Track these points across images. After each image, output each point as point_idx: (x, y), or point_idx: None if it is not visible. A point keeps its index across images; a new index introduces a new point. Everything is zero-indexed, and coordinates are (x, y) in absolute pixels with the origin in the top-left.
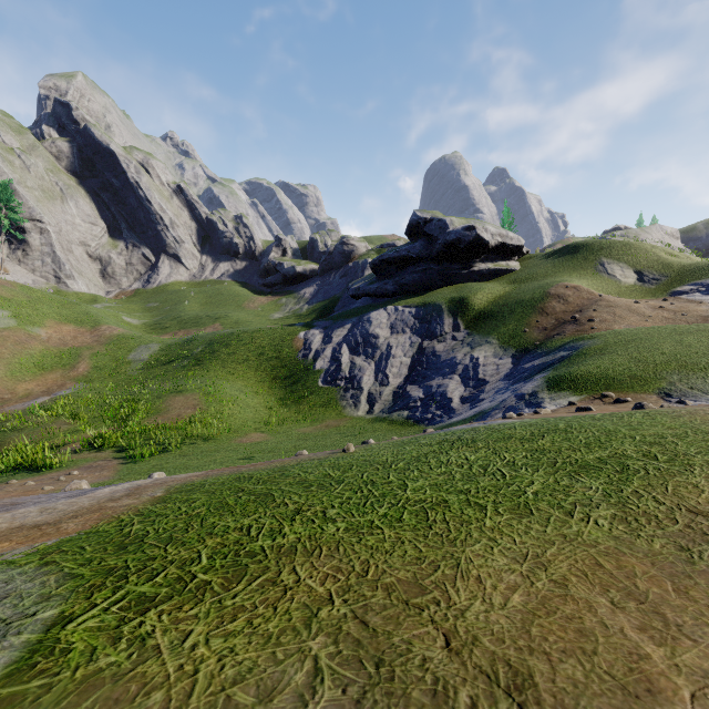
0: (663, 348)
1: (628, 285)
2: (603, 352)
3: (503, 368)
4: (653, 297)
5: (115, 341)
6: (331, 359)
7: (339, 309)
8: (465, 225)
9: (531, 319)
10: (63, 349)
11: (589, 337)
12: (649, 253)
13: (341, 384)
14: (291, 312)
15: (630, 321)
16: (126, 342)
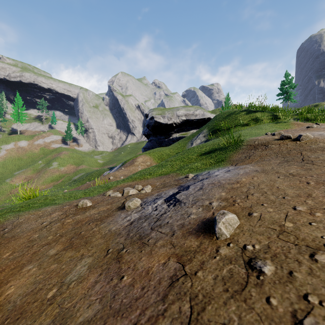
0: None
1: None
2: None
3: None
4: None
5: (77, 171)
6: None
7: None
8: (150, 117)
9: None
10: (63, 174)
11: None
12: (236, 120)
13: None
14: None
15: None
16: (79, 172)
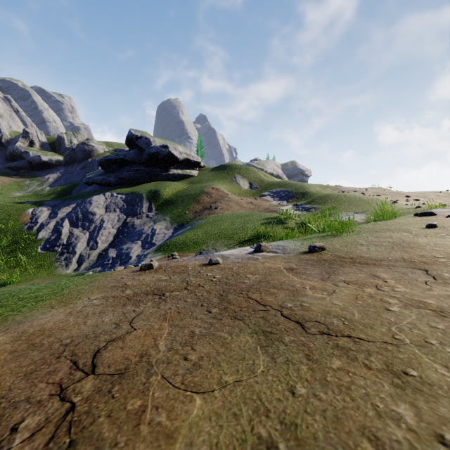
0: (223, 225)
1: (245, 189)
2: (199, 227)
3: (167, 236)
4: (253, 197)
5: None
6: (53, 230)
7: (76, 192)
8: (162, 144)
9: (191, 206)
10: None
11: (205, 218)
12: (256, 174)
13: (58, 250)
14: (33, 192)
15: (234, 209)
16: None
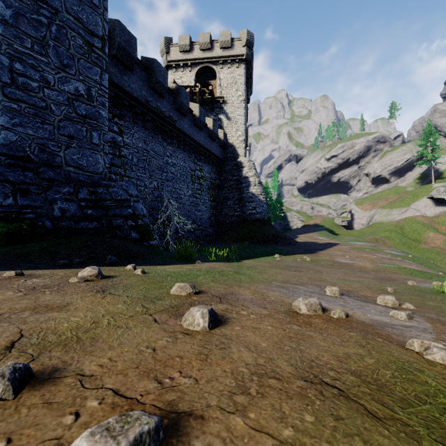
0: None
1: None
2: None
3: None
4: None
5: None
6: None
7: None
8: None
9: None
10: None
11: None
12: None
13: None
14: None
15: None
16: None
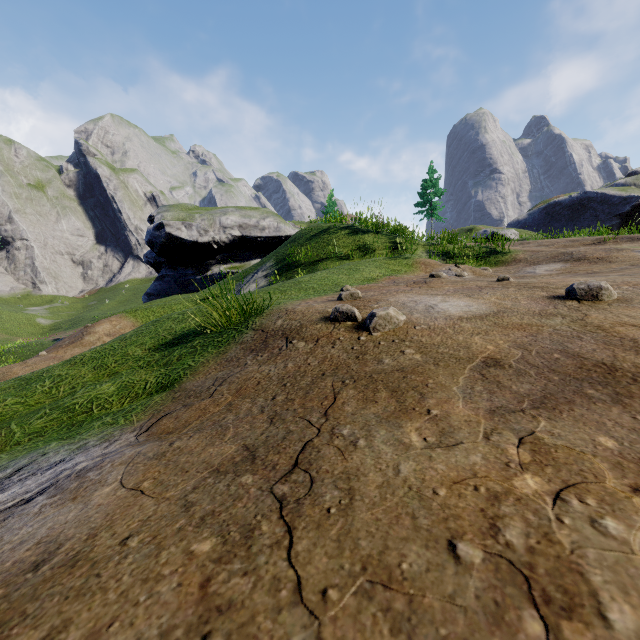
0: None
1: None
2: None
3: None
4: None
5: None
6: None
7: None
8: (156, 223)
9: None
10: None
11: None
12: (328, 247)
13: None
14: None
15: None
16: None
